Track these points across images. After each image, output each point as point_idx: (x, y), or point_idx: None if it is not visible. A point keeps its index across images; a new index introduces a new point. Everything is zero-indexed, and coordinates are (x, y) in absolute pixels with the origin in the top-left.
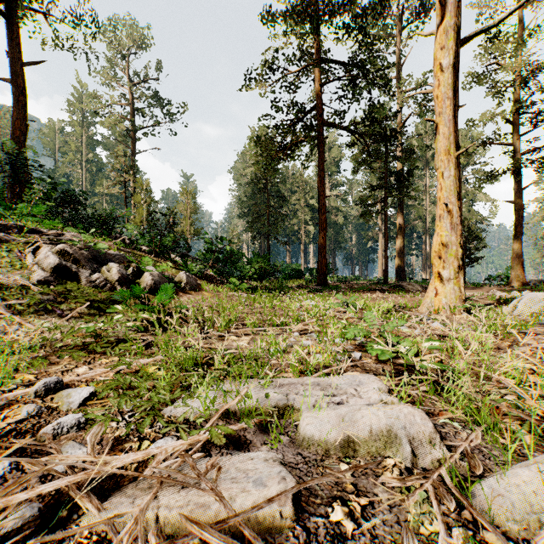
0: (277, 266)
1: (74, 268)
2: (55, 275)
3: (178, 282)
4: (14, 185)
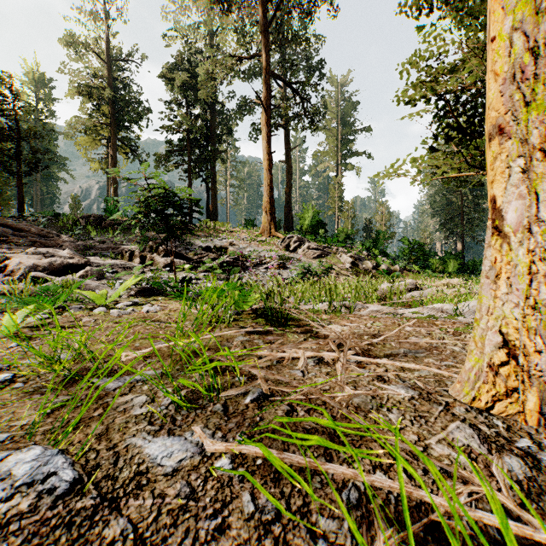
0: (471, 263)
1: (356, 262)
2: (351, 265)
3: (394, 270)
4: (286, 220)
